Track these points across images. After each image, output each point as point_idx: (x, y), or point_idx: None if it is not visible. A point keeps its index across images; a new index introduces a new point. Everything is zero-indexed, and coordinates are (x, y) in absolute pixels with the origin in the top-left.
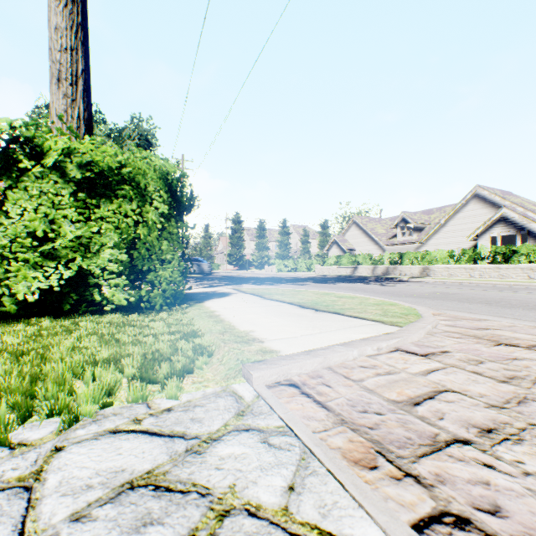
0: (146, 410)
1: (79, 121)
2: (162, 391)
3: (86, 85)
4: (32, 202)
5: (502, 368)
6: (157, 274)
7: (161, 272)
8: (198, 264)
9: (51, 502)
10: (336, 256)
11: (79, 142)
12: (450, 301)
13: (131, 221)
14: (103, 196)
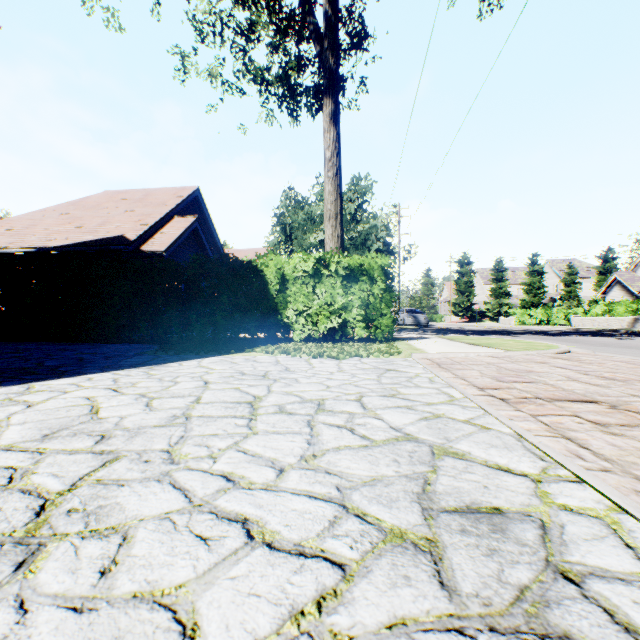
0: (379, 358)
1: (338, 238)
2: (383, 357)
3: (341, 217)
4: (326, 289)
5: (520, 360)
6: (379, 322)
7: (381, 321)
8: (414, 315)
9: (364, 361)
10: (605, 303)
11: (343, 257)
12: (639, 350)
13: (365, 294)
14: (353, 282)
